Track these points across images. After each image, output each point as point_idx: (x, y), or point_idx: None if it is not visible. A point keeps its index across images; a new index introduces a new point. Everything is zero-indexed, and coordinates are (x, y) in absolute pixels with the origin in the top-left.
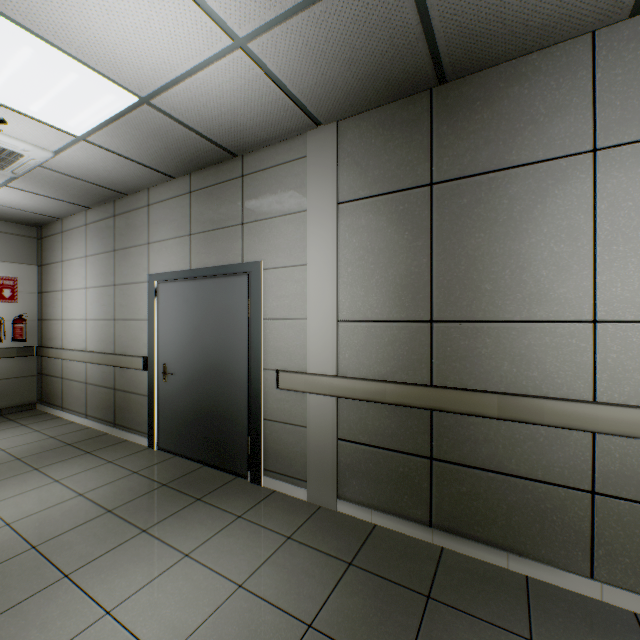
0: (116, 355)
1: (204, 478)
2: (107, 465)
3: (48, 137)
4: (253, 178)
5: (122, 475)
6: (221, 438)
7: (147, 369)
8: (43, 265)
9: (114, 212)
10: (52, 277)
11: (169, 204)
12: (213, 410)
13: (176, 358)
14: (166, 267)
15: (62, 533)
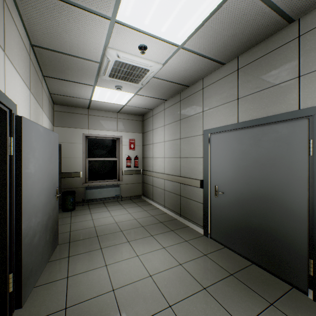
0: (181, 177)
1: (260, 278)
2: (185, 243)
3: (163, 53)
4: (314, 32)
5: (197, 254)
6: (271, 249)
7: (202, 187)
8: (144, 133)
9: (179, 99)
10: (148, 138)
11: (218, 83)
12: (262, 225)
13: (225, 183)
14: (216, 124)
15: (182, 299)
